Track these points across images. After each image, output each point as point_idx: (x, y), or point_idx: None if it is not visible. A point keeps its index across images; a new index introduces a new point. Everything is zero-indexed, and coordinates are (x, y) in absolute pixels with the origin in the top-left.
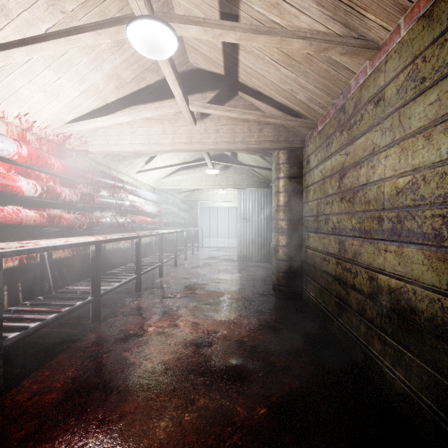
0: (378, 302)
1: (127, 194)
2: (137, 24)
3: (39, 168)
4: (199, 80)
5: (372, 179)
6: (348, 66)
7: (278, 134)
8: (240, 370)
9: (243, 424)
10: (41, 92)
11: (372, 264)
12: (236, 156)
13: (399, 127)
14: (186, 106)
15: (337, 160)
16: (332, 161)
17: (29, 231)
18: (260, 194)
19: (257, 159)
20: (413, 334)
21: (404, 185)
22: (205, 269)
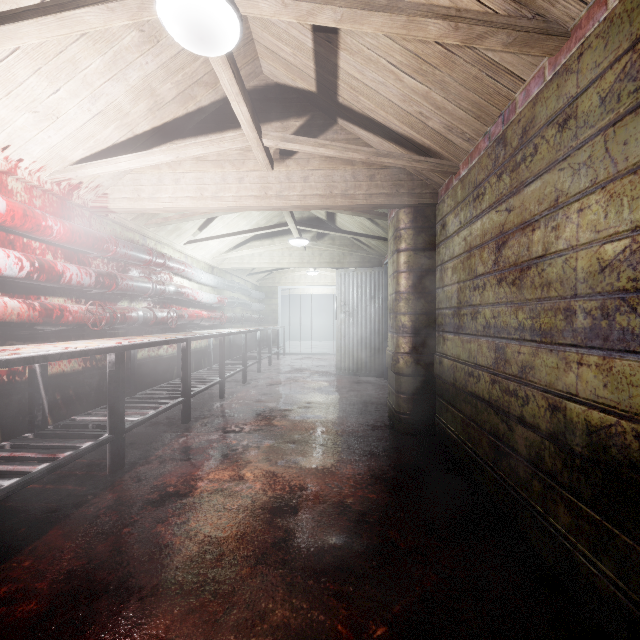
0: (566, 446)
1: (172, 276)
2: None
3: (28, 233)
4: (279, 101)
5: (553, 248)
6: (514, 68)
7: (398, 183)
8: (341, 555)
9: None
10: (28, 113)
11: (553, 384)
12: (333, 220)
13: (605, 160)
14: (257, 137)
15: (493, 220)
16: (483, 222)
17: (11, 331)
18: (369, 277)
19: (366, 225)
20: (632, 504)
21: (614, 256)
22: (288, 387)
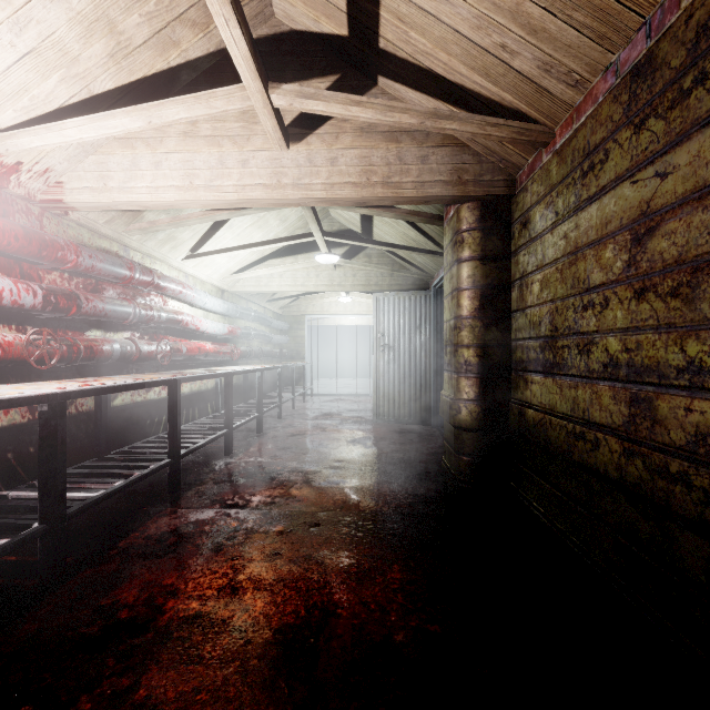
0: None
1: (166, 299)
2: None
3: None
4: (296, 54)
5: None
6: None
7: (460, 167)
8: None
9: None
10: None
11: None
12: (370, 232)
13: None
14: (262, 90)
15: (624, 198)
16: (603, 204)
17: None
18: (414, 302)
19: (411, 236)
20: None
21: None
22: (313, 439)
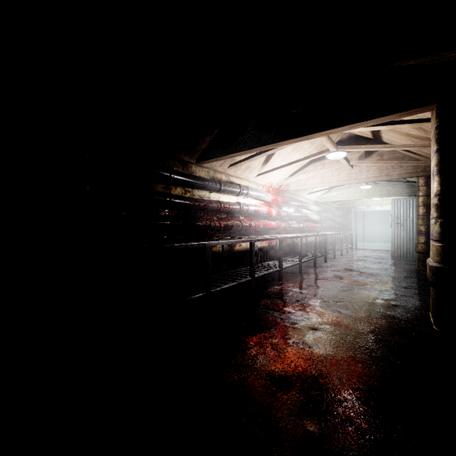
0: None
1: (302, 209)
2: (331, 154)
3: (274, 203)
4: (355, 141)
5: None
6: None
7: (416, 167)
8: (377, 292)
9: (375, 299)
10: (279, 172)
11: None
12: None
13: None
14: (348, 164)
15: None
16: None
17: (270, 231)
18: (415, 202)
19: None
20: None
21: None
22: (359, 262)
